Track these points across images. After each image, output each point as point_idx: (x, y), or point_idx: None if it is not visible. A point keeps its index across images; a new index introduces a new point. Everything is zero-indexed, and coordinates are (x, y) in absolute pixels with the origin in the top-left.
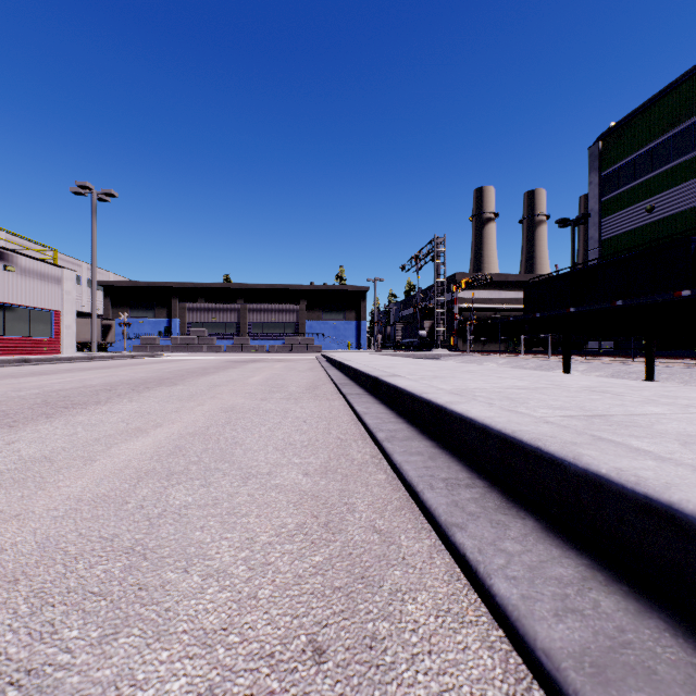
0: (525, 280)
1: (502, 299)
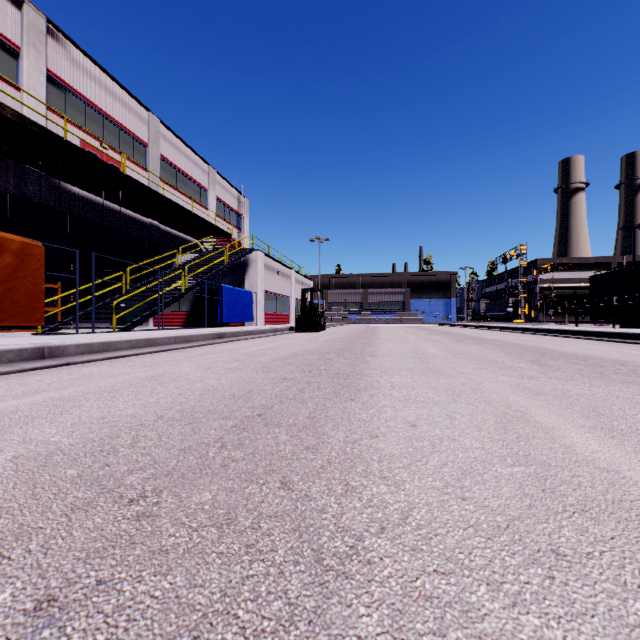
0: (606, 261)
1: (582, 279)
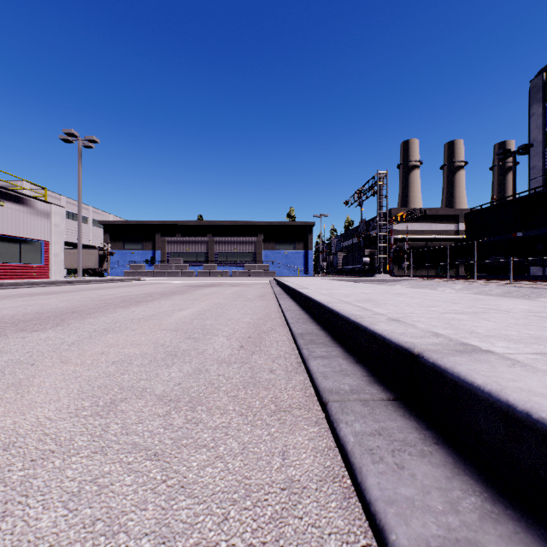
0: (454, 213)
1: (433, 231)
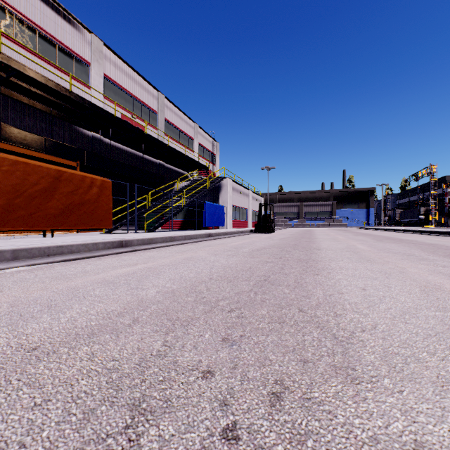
0: None
1: None
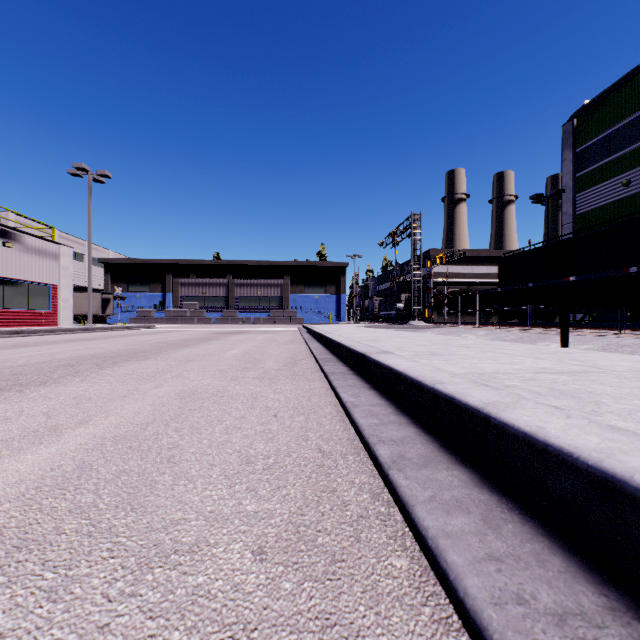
0: (497, 255)
1: (475, 274)
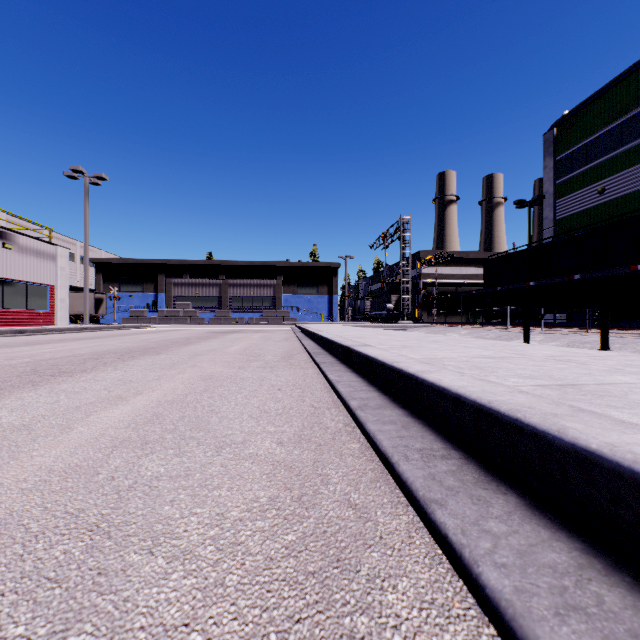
0: (485, 257)
1: (463, 275)
